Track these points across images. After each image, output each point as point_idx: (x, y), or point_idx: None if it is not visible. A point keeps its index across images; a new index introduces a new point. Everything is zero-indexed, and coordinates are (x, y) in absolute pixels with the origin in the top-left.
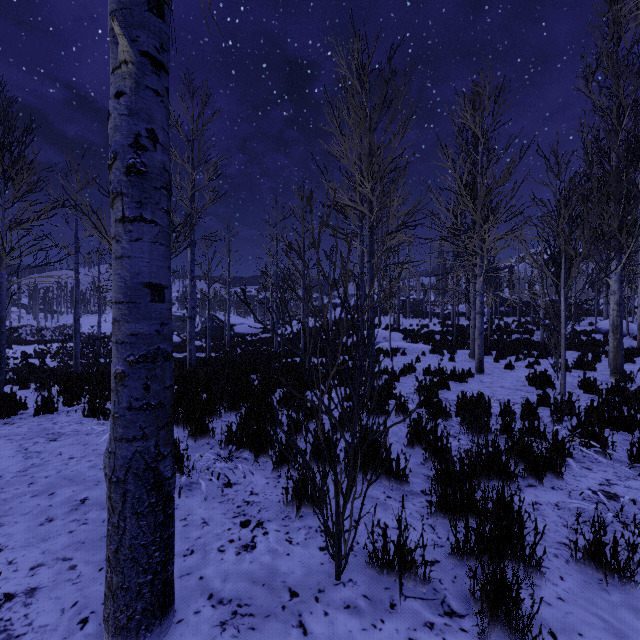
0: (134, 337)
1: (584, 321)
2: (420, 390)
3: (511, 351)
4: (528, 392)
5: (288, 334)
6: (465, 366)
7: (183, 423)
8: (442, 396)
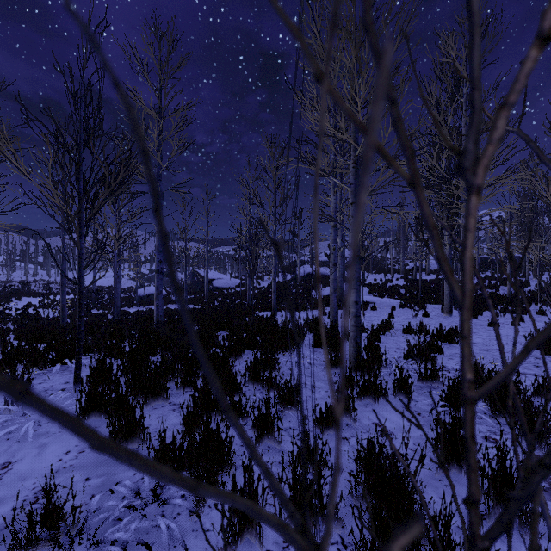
0: None
1: (543, 276)
2: (412, 356)
3: (484, 306)
4: (538, 358)
5: (261, 288)
6: (443, 322)
7: (109, 415)
8: (438, 363)
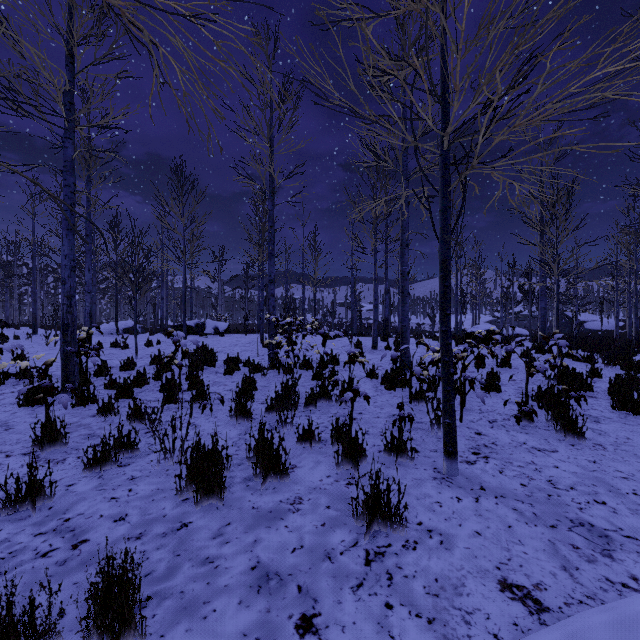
0: (541, 313)
1: None
2: None
3: None
4: None
5: None
6: None
7: None
8: None
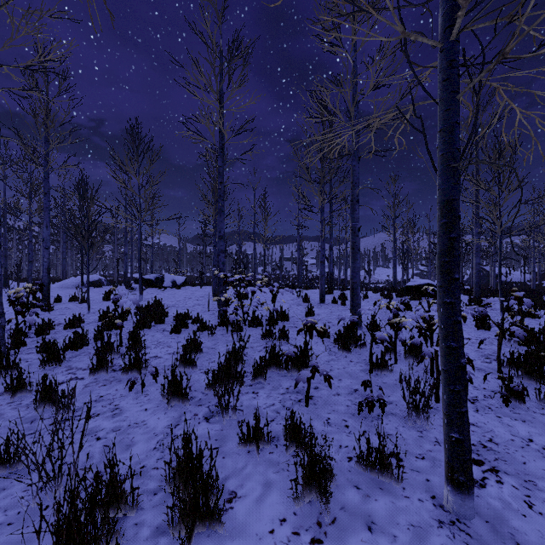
0: (476, 269)
1: None
2: None
3: None
4: None
5: None
6: None
7: None
8: None
